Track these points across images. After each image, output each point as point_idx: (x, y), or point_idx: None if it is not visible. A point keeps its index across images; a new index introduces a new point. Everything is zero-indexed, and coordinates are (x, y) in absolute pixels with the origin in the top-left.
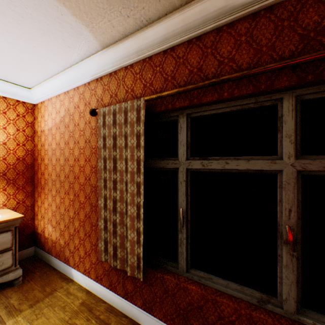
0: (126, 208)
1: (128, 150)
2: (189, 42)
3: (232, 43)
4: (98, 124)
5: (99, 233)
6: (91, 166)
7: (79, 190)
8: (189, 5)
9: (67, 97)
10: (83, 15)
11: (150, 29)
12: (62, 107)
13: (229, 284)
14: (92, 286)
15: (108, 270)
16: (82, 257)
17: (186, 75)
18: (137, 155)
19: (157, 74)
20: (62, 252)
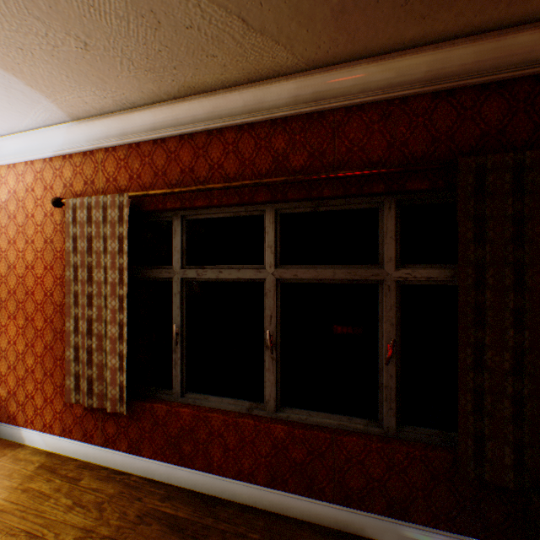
0: (106, 329)
1: (109, 256)
2: (182, 138)
3: (222, 150)
4: (65, 220)
5: (67, 366)
6: (54, 277)
7: (36, 312)
8: (178, 101)
9: (14, 172)
10: (42, 88)
11: (136, 114)
12: (3, 186)
13: (224, 400)
14: (56, 444)
15: (81, 417)
16: (40, 408)
17: (179, 174)
18: (120, 263)
19: (147, 166)
20: (4, 408)
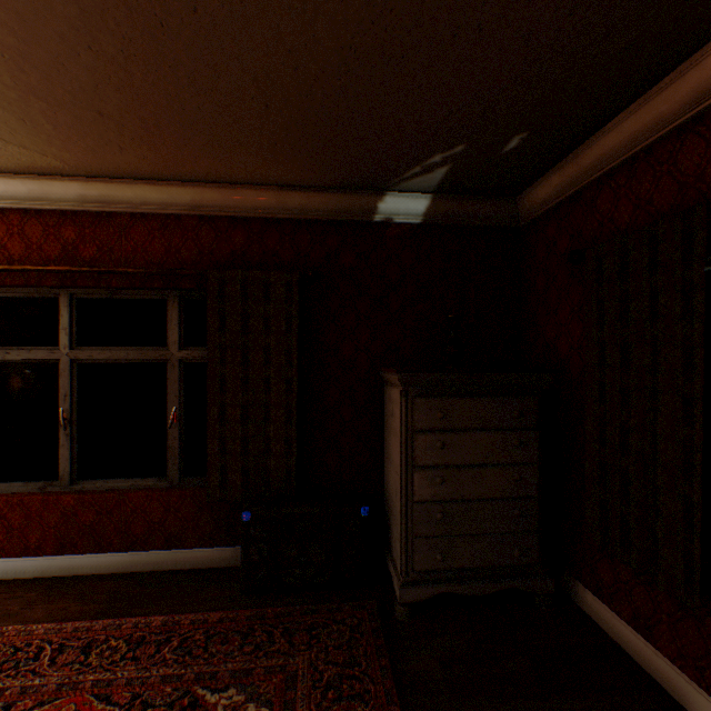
0: None
1: None
2: None
3: (7, 231)
4: None
5: None
6: None
7: None
8: None
9: None
10: None
11: None
12: None
13: (14, 484)
14: None
15: None
16: None
17: None
18: None
19: None
20: None
